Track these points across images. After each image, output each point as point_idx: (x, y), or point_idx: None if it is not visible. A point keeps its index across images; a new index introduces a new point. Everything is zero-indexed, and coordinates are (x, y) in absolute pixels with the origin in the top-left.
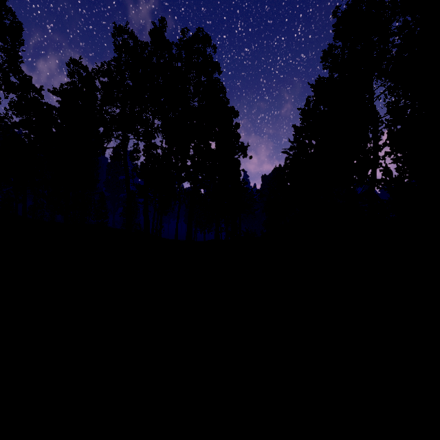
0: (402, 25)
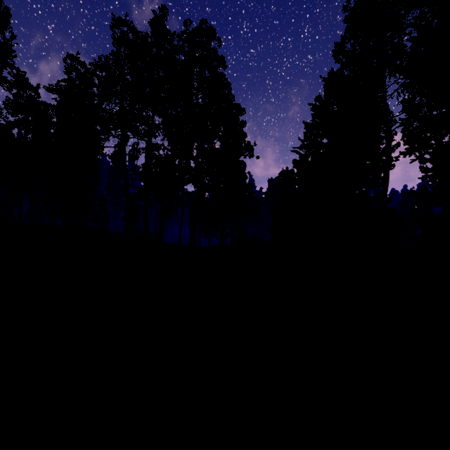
0: (420, 15)
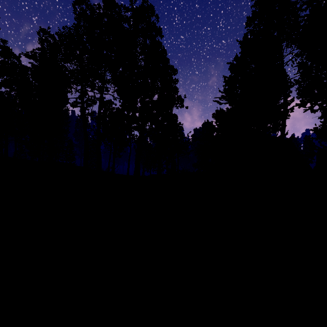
0: None
